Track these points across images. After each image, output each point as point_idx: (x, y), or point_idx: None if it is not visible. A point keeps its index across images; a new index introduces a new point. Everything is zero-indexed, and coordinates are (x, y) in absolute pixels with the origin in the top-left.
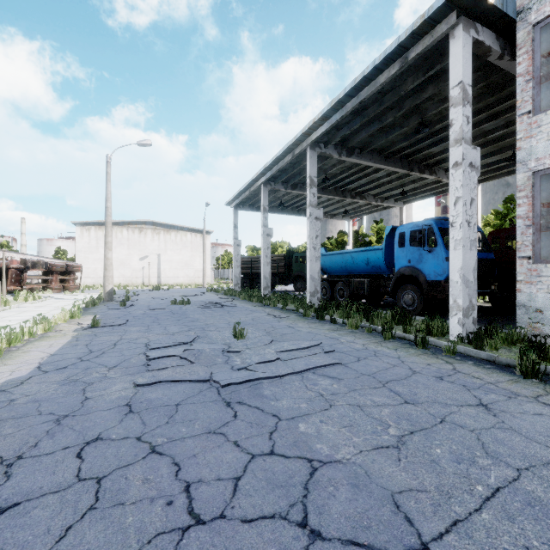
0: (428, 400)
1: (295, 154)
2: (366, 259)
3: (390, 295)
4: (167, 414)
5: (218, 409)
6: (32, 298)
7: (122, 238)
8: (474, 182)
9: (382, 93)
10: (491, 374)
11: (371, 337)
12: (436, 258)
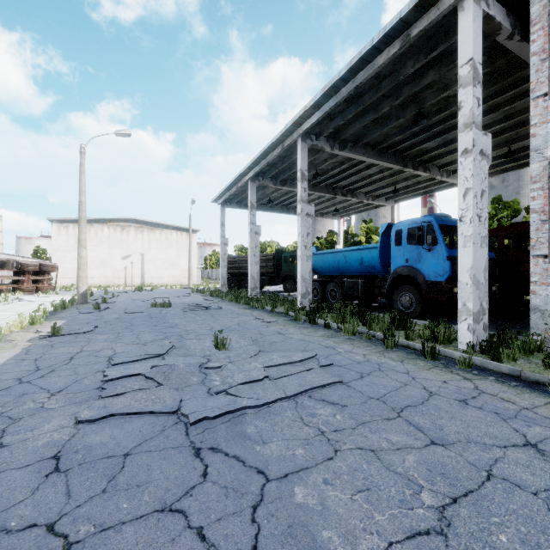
0: (460, 437)
1: (284, 146)
2: (360, 258)
3: (385, 296)
4: (107, 474)
5: (182, 462)
6: None
7: (103, 236)
8: (485, 172)
9: (380, 78)
10: (521, 394)
11: (371, 345)
12: (436, 257)
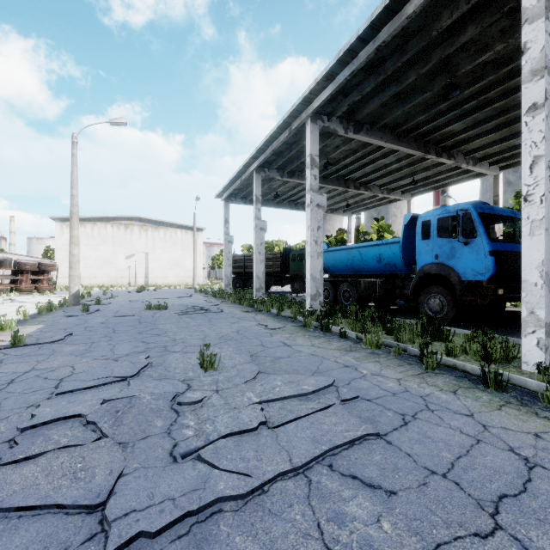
0: None
1: (292, 129)
2: (378, 255)
3: (407, 298)
4: None
5: None
6: None
7: (106, 235)
8: None
9: (406, 36)
10: None
11: (404, 364)
12: (475, 252)
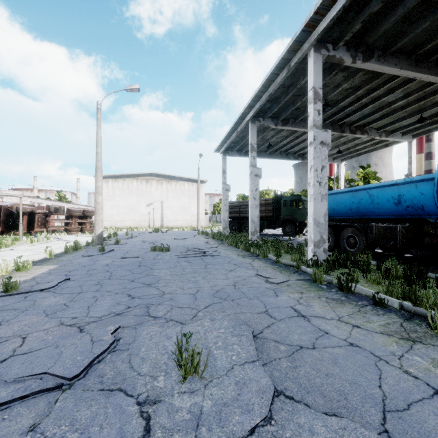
0: None
1: (291, 66)
2: (396, 196)
3: None
4: None
5: None
6: (36, 240)
7: (132, 188)
8: None
9: None
10: None
11: None
12: None
